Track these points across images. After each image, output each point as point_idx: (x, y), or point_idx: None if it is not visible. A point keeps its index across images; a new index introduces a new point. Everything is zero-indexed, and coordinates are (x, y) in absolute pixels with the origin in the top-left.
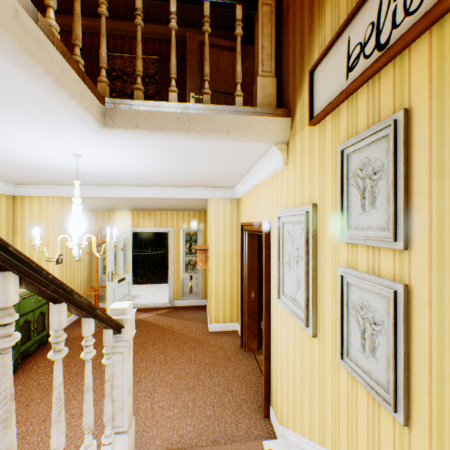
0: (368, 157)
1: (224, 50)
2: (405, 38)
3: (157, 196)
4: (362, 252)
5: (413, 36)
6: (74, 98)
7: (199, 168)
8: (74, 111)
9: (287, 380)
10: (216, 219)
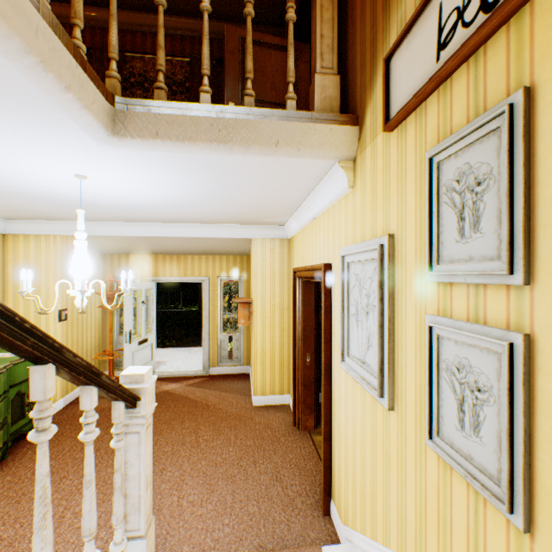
0: (468, 163)
1: (272, 50)
2: None
3: (188, 235)
4: (459, 293)
5: None
6: (70, 91)
7: (240, 196)
8: (70, 109)
9: (354, 466)
10: (262, 265)
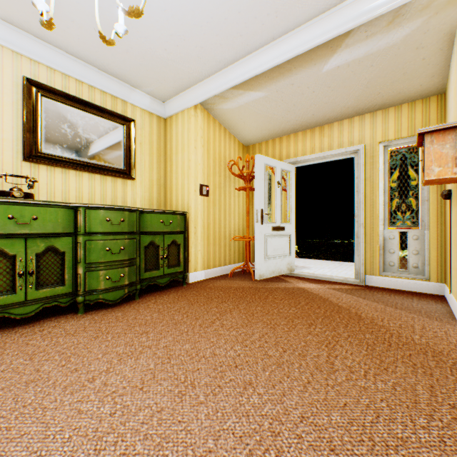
0: None
1: None
2: None
3: (323, 38)
4: None
5: None
6: None
7: None
8: None
9: None
10: None
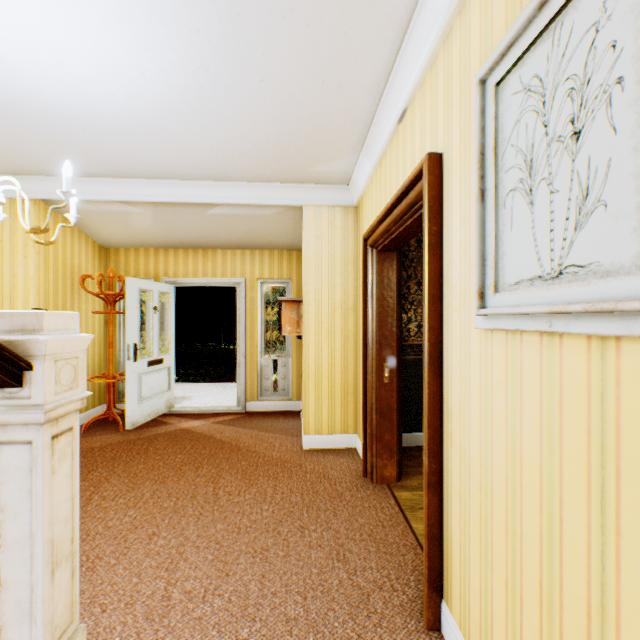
0: None
1: None
2: None
3: (209, 200)
4: None
5: None
6: None
7: (275, 73)
8: None
9: (515, 538)
10: (316, 244)
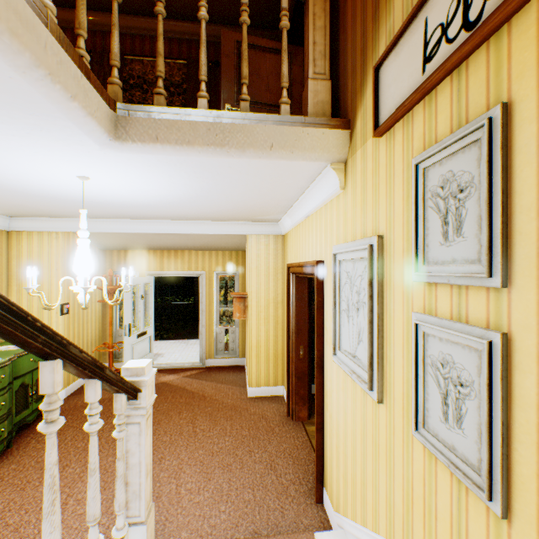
0: (451, 171)
1: (267, 53)
2: (504, 8)
3: (185, 232)
4: (444, 293)
5: (516, 5)
6: (76, 100)
7: (235, 195)
8: (75, 117)
9: (345, 456)
10: (256, 260)
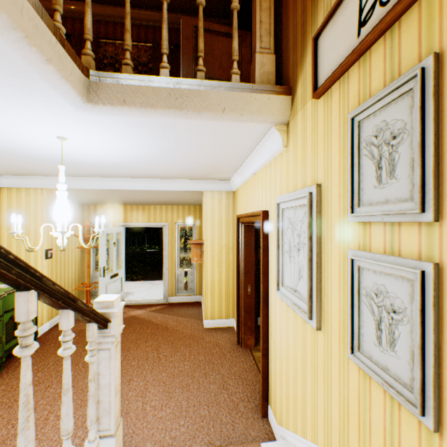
0: (385, 121)
1: (220, 36)
2: None
3: (151, 188)
4: (377, 230)
5: None
6: (51, 63)
7: (193, 155)
8: (51, 79)
9: (287, 377)
10: (211, 212)
